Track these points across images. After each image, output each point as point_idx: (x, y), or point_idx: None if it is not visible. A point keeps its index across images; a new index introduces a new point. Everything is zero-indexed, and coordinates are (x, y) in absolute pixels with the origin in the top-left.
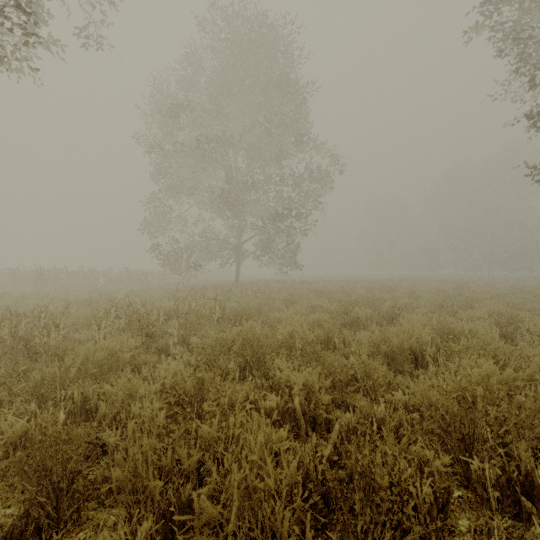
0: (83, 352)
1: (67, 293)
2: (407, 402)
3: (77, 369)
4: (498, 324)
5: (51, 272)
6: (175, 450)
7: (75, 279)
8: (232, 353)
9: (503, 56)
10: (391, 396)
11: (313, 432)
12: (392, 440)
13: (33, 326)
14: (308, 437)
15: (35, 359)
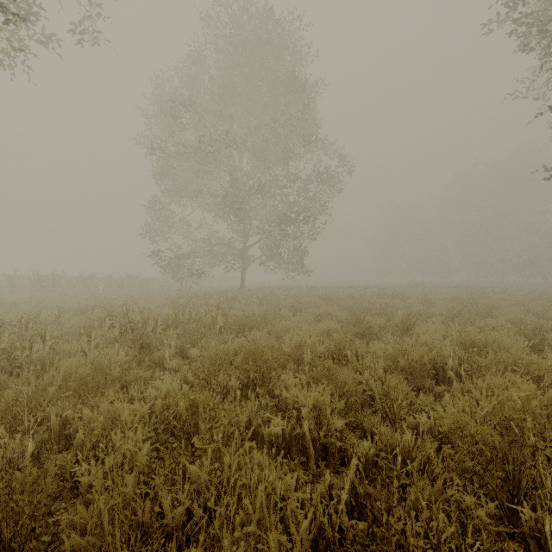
0: (65, 368)
1: (63, 300)
2: (432, 426)
3: (56, 388)
4: (520, 334)
5: (49, 278)
6: (159, 495)
7: (74, 285)
8: (233, 368)
9: (523, 49)
10: (413, 420)
11: (325, 462)
12: (429, 489)
13: (20, 337)
14: (319, 470)
15: (19, 373)
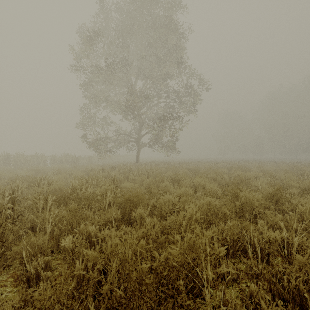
0: None
1: (10, 171)
2: None
3: None
4: None
5: (15, 156)
6: None
7: (29, 161)
8: None
9: None
10: None
11: None
12: None
13: None
14: None
15: None
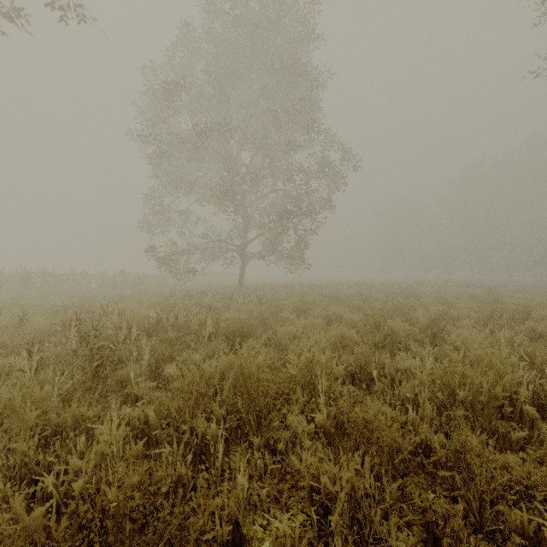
0: None
1: (44, 298)
2: None
3: None
4: None
5: (39, 275)
6: None
7: (63, 283)
8: (215, 405)
9: None
10: (517, 516)
11: None
12: None
13: None
14: None
15: None
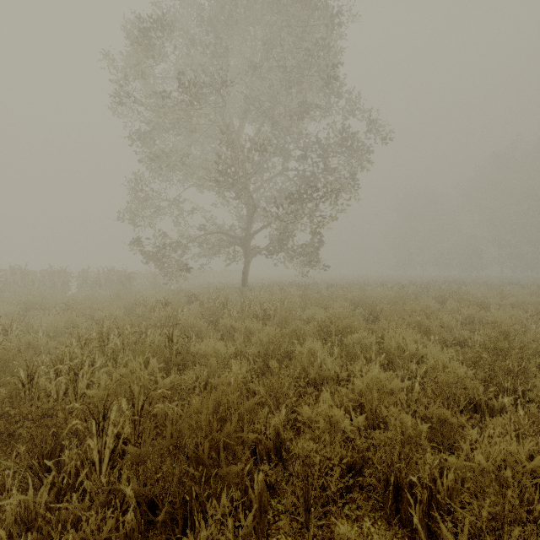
0: None
1: None
2: None
3: None
4: None
5: (8, 273)
6: None
7: (32, 282)
8: None
9: None
10: None
11: None
12: None
13: None
14: None
15: None
